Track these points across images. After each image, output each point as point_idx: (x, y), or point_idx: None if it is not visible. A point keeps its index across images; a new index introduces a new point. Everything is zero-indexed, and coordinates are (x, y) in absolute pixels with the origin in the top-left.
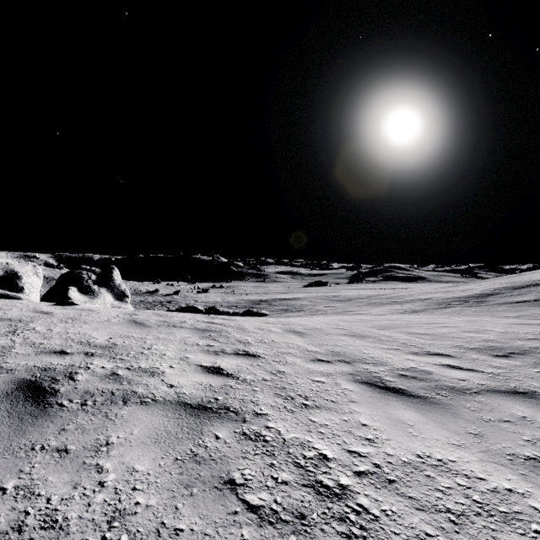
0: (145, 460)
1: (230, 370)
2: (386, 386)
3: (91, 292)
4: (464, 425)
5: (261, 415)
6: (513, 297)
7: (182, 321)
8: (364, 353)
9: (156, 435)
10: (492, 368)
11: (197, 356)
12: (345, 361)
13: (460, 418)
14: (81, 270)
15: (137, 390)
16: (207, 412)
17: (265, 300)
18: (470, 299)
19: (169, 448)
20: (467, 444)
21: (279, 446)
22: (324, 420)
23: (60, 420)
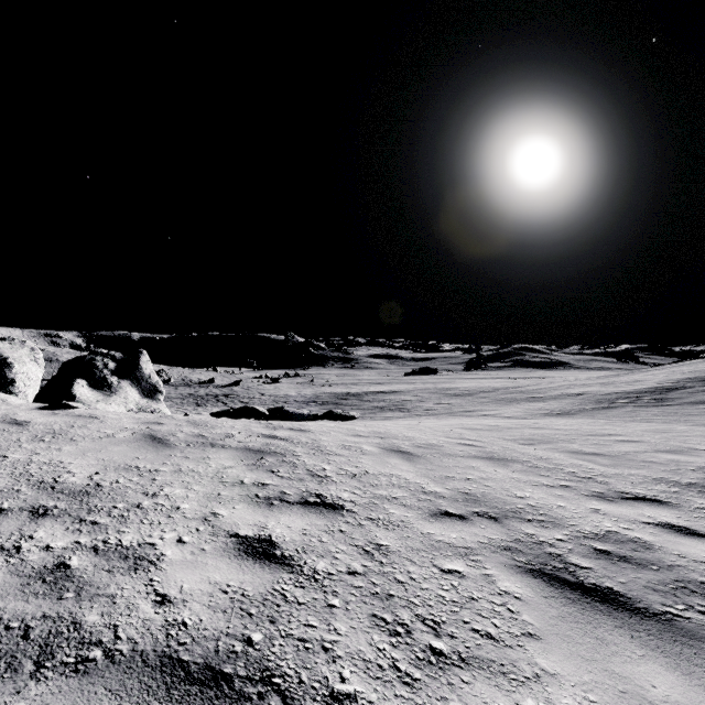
0: None
1: (289, 547)
2: (579, 581)
3: (107, 386)
4: None
5: (341, 702)
6: None
7: (227, 435)
8: (518, 496)
9: None
10: None
11: (234, 511)
12: (489, 516)
13: None
14: (94, 355)
15: (85, 617)
16: (218, 695)
17: (354, 394)
18: (644, 396)
19: None
20: None
21: None
22: None
23: None
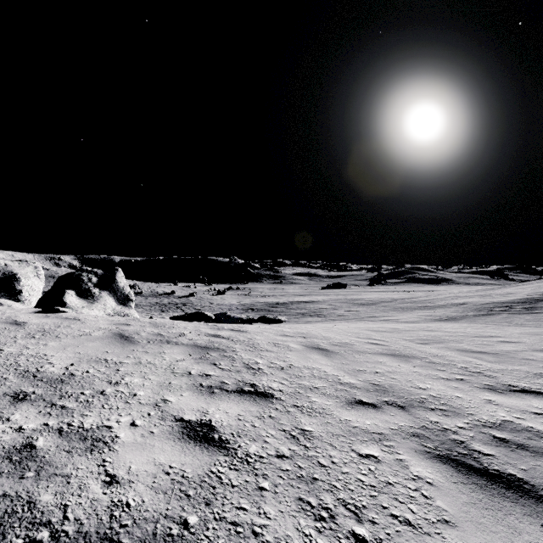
0: None
1: (225, 431)
2: (483, 467)
3: (91, 296)
4: None
5: None
6: None
7: (180, 334)
8: (420, 388)
9: None
10: None
11: (181, 398)
12: (397, 404)
13: None
14: (81, 272)
15: (40, 496)
16: None
17: (282, 303)
18: (516, 305)
19: None
20: None
21: None
22: None
23: None
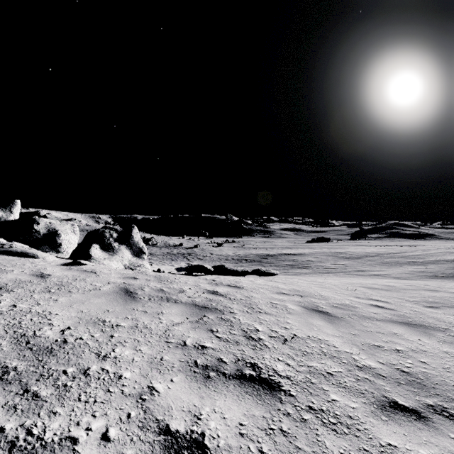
0: None
1: None
2: None
3: (111, 249)
4: None
5: None
6: None
7: (180, 290)
8: None
9: None
10: None
11: (170, 385)
12: (451, 414)
13: None
14: (105, 229)
15: None
16: None
17: (271, 255)
18: None
19: None
20: None
21: None
22: None
23: None
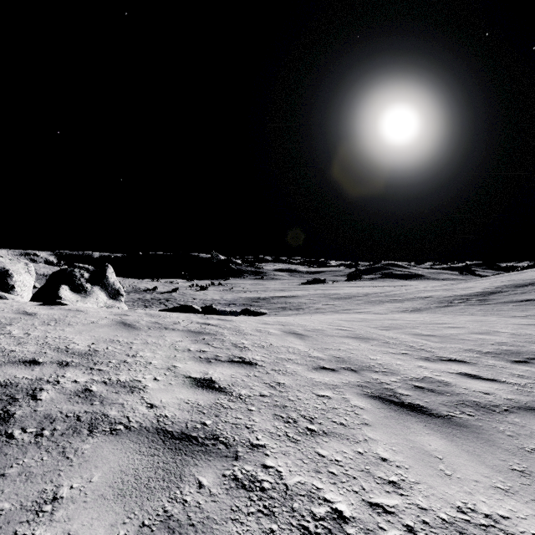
0: (100, 527)
1: (223, 383)
2: (401, 401)
3: (83, 290)
4: (504, 458)
5: (257, 447)
6: (517, 295)
7: (175, 323)
8: (371, 358)
9: (121, 483)
10: (515, 377)
11: (186, 365)
12: (351, 369)
13: (496, 446)
14: (73, 268)
15: (109, 412)
16: (190, 444)
17: (263, 298)
18: (472, 298)
19: (135, 505)
20: (515, 487)
21: (280, 498)
22: (334, 453)
23: (2, 460)
